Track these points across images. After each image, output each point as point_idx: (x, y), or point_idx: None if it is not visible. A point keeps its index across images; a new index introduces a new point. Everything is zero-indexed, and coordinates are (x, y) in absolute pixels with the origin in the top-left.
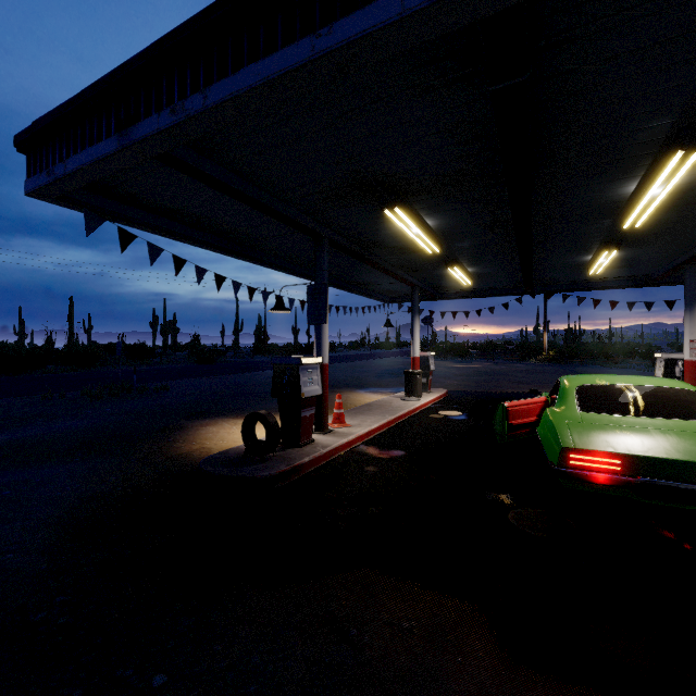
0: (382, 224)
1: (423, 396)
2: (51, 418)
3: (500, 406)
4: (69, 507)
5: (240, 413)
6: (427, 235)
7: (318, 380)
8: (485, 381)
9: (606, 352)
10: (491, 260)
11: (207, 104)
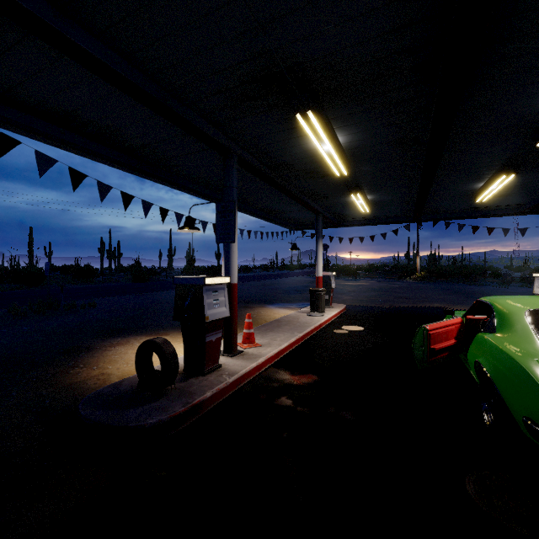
0: (292, 140)
1: (326, 311)
2: None
3: (421, 329)
4: None
5: (155, 330)
6: (338, 154)
7: (225, 301)
8: (375, 296)
9: (465, 273)
10: (390, 187)
11: None
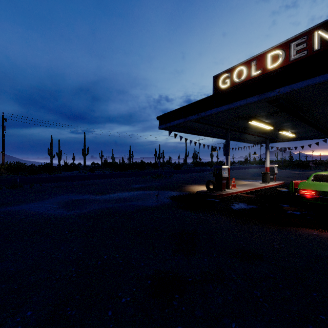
0: (248, 123)
1: (270, 183)
2: (149, 182)
3: (291, 182)
4: (171, 196)
5: (199, 184)
6: (266, 124)
7: (227, 172)
8: None
9: None
10: (300, 127)
11: (205, 115)
